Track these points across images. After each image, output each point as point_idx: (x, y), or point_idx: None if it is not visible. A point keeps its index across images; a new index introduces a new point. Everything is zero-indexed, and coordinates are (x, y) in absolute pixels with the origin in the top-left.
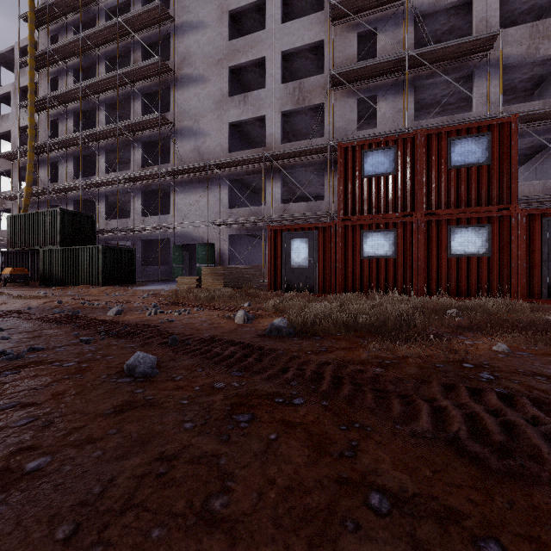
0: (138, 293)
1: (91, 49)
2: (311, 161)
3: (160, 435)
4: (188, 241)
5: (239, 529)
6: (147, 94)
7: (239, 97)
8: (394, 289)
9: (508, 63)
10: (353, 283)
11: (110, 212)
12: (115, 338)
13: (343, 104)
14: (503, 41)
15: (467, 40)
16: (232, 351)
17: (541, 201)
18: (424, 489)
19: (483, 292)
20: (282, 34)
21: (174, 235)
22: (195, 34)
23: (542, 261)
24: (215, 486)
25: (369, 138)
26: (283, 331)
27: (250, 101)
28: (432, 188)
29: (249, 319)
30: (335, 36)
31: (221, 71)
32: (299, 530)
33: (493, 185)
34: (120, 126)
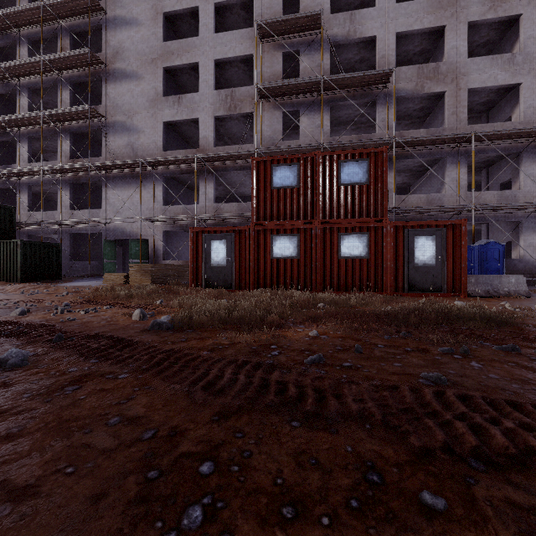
0: (60, 290)
1: (11, 28)
2: (242, 165)
3: (2, 402)
4: (122, 236)
5: (20, 438)
6: (77, 83)
7: (174, 98)
8: (294, 286)
9: (402, 95)
10: (264, 280)
11: (35, 202)
12: (6, 338)
13: (270, 115)
14: (398, 77)
15: (368, 73)
16: (103, 344)
17: (425, 211)
18: (147, 414)
19: (364, 287)
20: (215, 43)
21: (106, 230)
22: (128, 30)
23: (405, 263)
24: (21, 423)
25: (291, 149)
26: (163, 326)
27: (184, 103)
28: (327, 200)
29: (144, 317)
30: (263, 52)
31: (156, 70)
32: (55, 436)
33: (371, 201)
34: (45, 115)
